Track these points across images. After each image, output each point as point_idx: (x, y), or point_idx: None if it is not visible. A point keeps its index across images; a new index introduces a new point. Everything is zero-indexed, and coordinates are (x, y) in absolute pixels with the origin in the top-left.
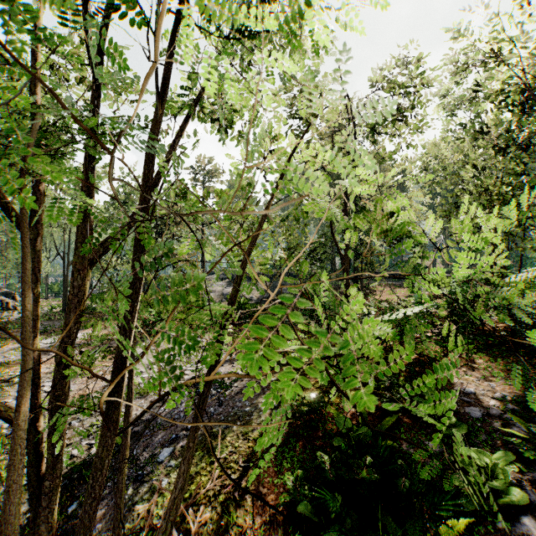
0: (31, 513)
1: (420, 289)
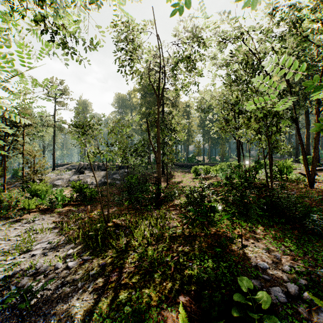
0: None
1: (200, 174)
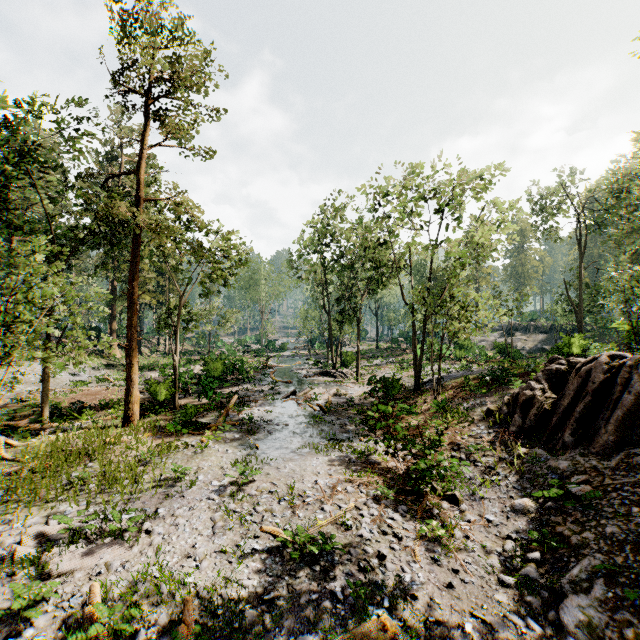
0: (414, 379)
1: None
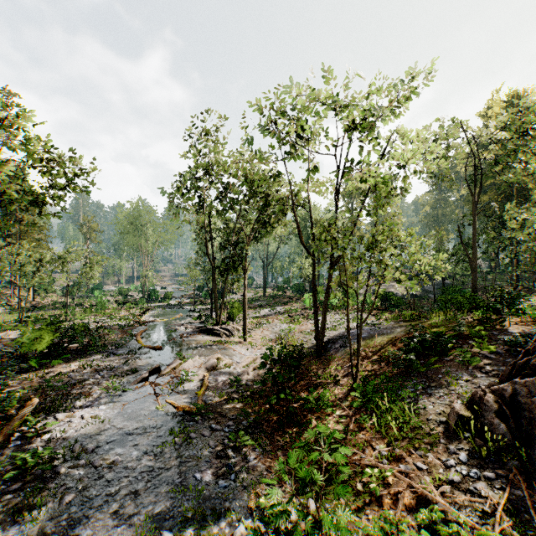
0: (316, 343)
1: None
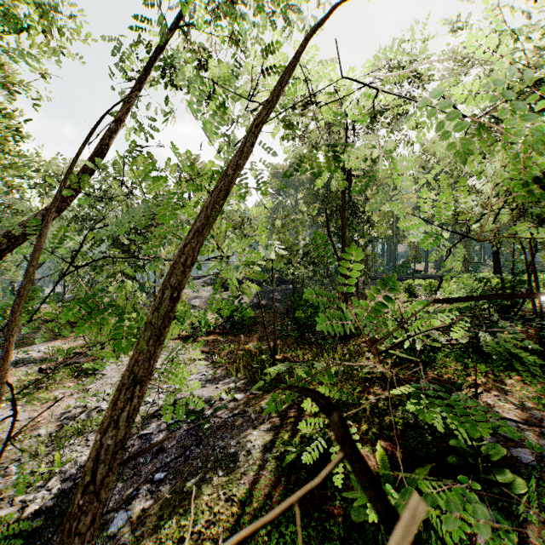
0: None
1: (417, 294)
